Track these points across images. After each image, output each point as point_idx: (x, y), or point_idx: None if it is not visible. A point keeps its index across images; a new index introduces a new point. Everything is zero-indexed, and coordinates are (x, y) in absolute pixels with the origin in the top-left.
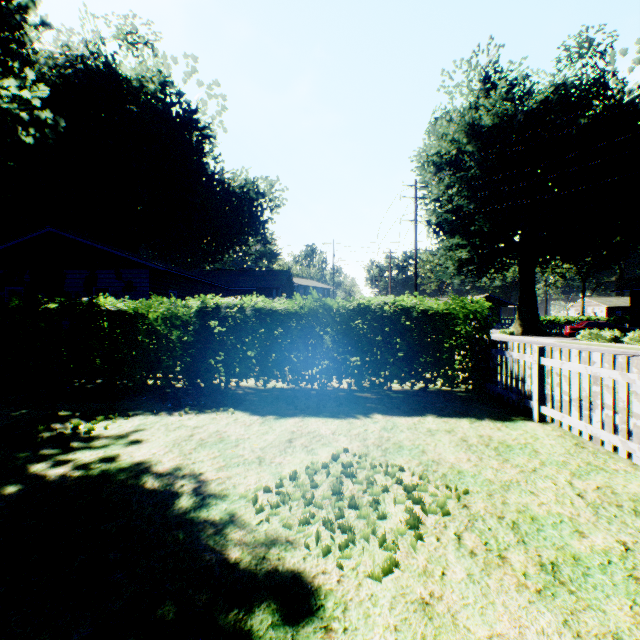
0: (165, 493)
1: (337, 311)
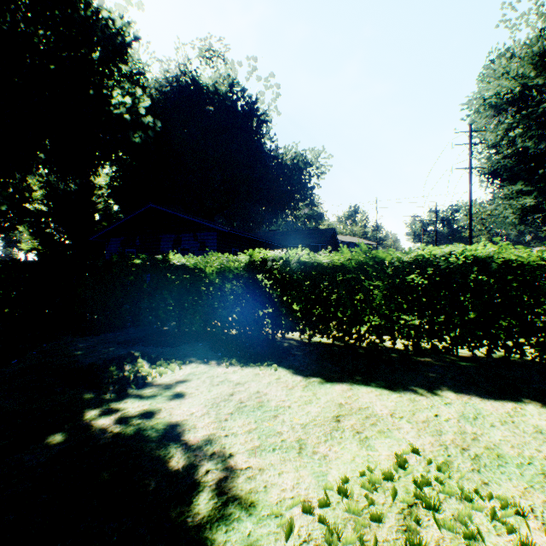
0: (186, 481)
1: (389, 263)
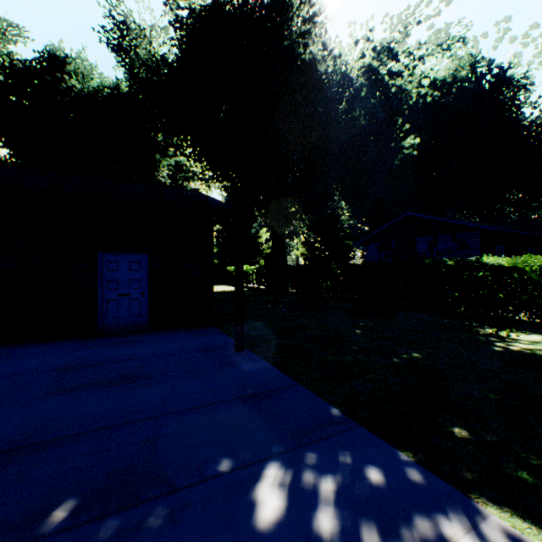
0: None
1: None
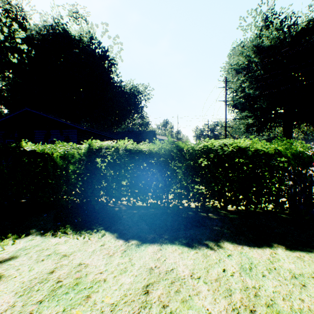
0: None
1: (187, 151)
